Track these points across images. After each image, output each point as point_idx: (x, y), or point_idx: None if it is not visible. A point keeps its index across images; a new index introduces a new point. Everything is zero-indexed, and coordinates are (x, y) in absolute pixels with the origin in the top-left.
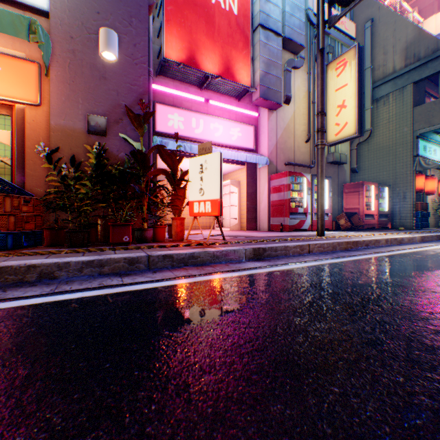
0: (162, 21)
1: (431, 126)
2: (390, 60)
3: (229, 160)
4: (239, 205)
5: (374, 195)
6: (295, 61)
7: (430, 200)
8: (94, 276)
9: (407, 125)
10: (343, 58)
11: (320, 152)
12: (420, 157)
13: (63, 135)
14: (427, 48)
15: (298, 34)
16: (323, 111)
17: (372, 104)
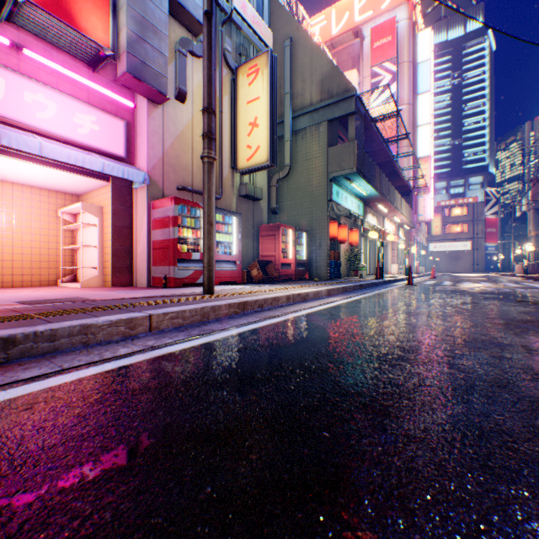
0: None
1: (342, 170)
2: (309, 90)
3: (76, 168)
4: (102, 245)
5: (292, 241)
6: (193, 44)
7: (344, 249)
8: None
9: (323, 166)
10: (256, 63)
11: (208, 168)
12: (334, 202)
13: None
14: (340, 87)
15: (197, 6)
16: (212, 108)
17: (292, 137)
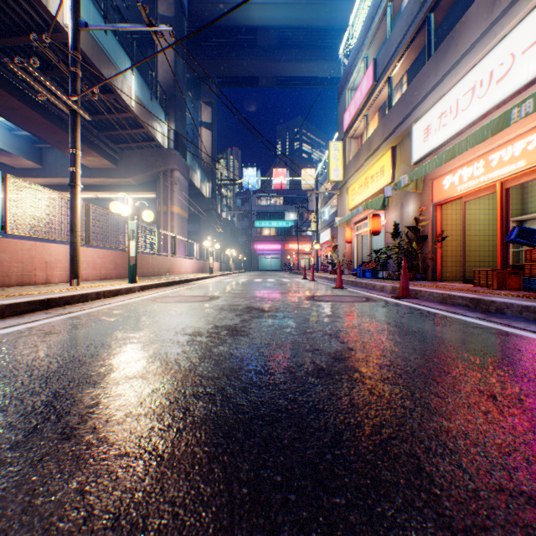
0: None
1: None
2: None
3: None
4: None
5: None
6: None
7: None
8: (528, 320)
9: None
10: None
11: None
12: None
13: None
14: None
15: None
16: None
17: None
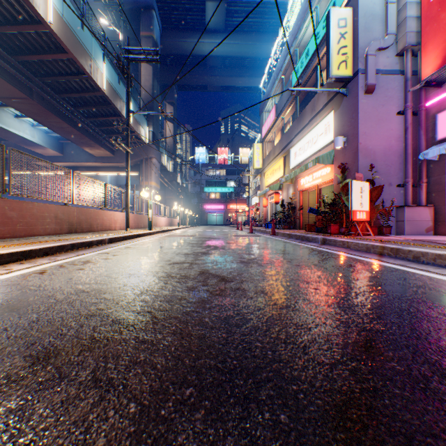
0: (419, 51)
1: None
2: None
3: None
4: None
5: None
6: None
7: None
8: (295, 239)
9: None
10: None
11: None
12: None
13: (335, 188)
14: None
15: None
16: None
17: None
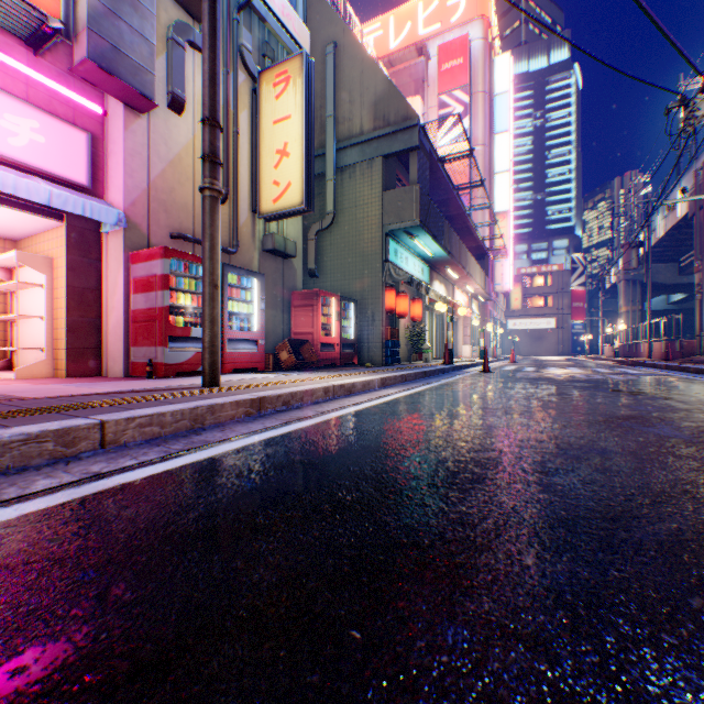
0: None
1: (402, 222)
2: (359, 114)
3: (6, 197)
4: (52, 316)
5: (336, 313)
6: (196, 32)
7: (404, 326)
8: None
9: (377, 215)
10: (286, 68)
11: (211, 205)
12: (392, 264)
13: None
14: (399, 113)
15: None
16: (217, 120)
17: (337, 175)
